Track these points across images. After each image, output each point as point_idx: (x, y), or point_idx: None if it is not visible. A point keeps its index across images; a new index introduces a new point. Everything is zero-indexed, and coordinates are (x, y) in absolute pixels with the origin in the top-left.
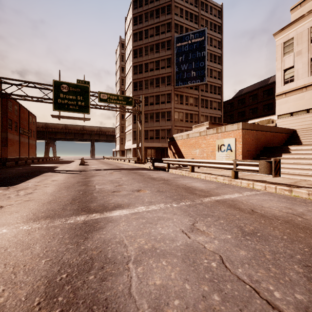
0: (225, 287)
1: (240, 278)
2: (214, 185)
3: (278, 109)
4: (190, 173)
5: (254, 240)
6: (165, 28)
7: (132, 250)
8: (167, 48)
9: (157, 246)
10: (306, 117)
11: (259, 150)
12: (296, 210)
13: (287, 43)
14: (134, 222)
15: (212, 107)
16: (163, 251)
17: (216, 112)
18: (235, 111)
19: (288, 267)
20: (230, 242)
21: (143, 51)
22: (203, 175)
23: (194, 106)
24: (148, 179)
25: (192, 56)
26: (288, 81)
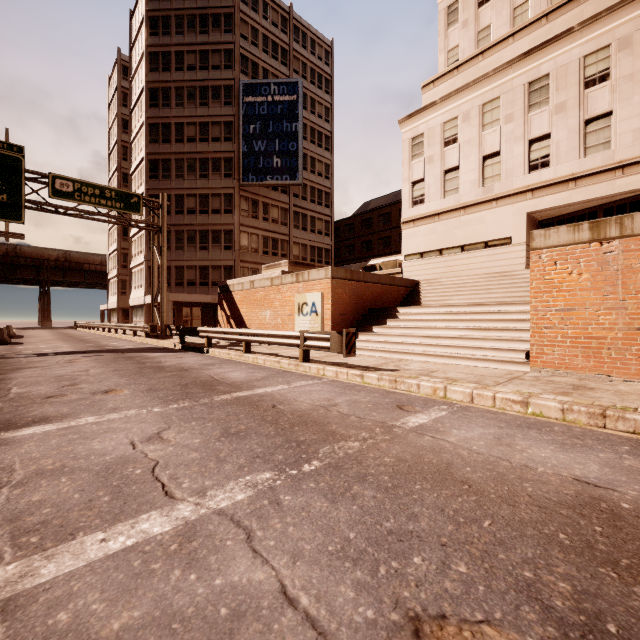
0: (128, 489)
1: (158, 478)
2: (264, 374)
3: (405, 246)
4: (243, 355)
5: (228, 440)
6: (222, 58)
7: (22, 474)
8: (225, 100)
9: (69, 465)
10: (439, 261)
11: (360, 313)
12: (334, 401)
13: (417, 140)
14: (55, 440)
15: (315, 230)
16: (74, 468)
17: (322, 239)
18: (357, 240)
19: (232, 461)
20: (191, 446)
21: (171, 96)
22: (262, 357)
23: (281, 225)
24: (149, 369)
25: (275, 127)
26: (417, 202)
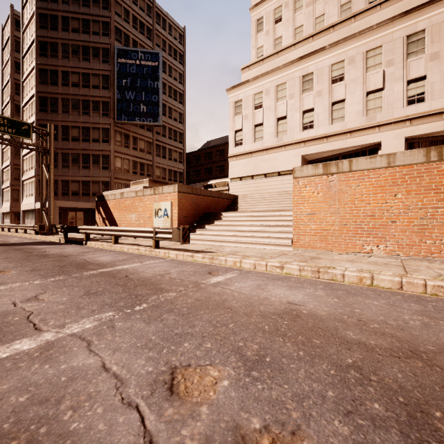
0: (7, 329)
1: (31, 321)
2: (125, 257)
3: (231, 172)
4: (113, 245)
5: (88, 297)
6: (100, 27)
7: None
8: (103, 59)
9: None
10: (251, 183)
11: (198, 216)
12: (169, 271)
13: (238, 103)
14: None
15: (172, 158)
16: None
17: (177, 165)
18: (202, 166)
19: (88, 308)
20: (60, 302)
21: (58, 49)
22: (126, 246)
23: (147, 153)
24: (35, 256)
25: (142, 83)
26: (238, 144)
